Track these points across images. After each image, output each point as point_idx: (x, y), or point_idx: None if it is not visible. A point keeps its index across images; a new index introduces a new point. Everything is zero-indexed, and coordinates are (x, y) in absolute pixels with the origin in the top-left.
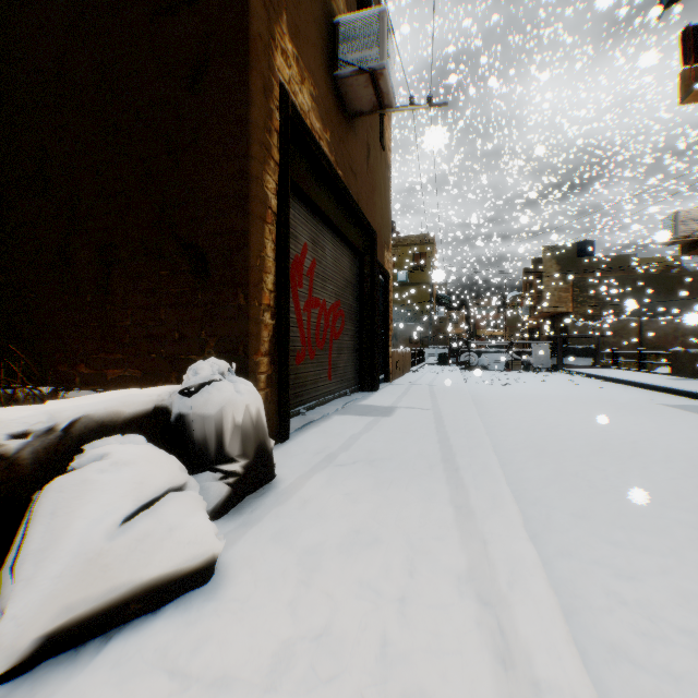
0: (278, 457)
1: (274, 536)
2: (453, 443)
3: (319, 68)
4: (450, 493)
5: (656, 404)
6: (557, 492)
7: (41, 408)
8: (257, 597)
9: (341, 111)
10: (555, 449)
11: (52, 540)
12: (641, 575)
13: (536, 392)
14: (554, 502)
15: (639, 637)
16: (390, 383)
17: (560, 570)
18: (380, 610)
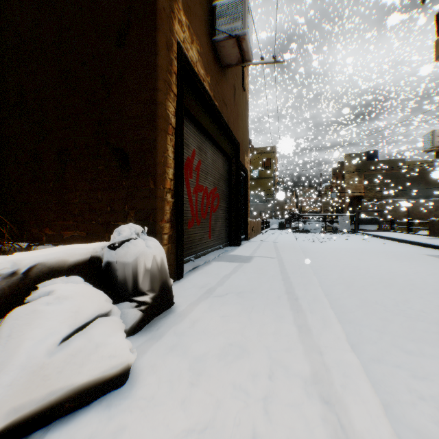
0: (176, 290)
1: (172, 347)
2: (292, 280)
3: (203, 34)
4: (294, 316)
5: (421, 254)
6: (365, 314)
7: (8, 258)
8: (159, 396)
9: (217, 64)
10: (359, 285)
11: (7, 356)
12: (431, 376)
13: (342, 246)
14: (363, 321)
15: (438, 426)
16: (249, 241)
17: (373, 372)
18: (249, 407)
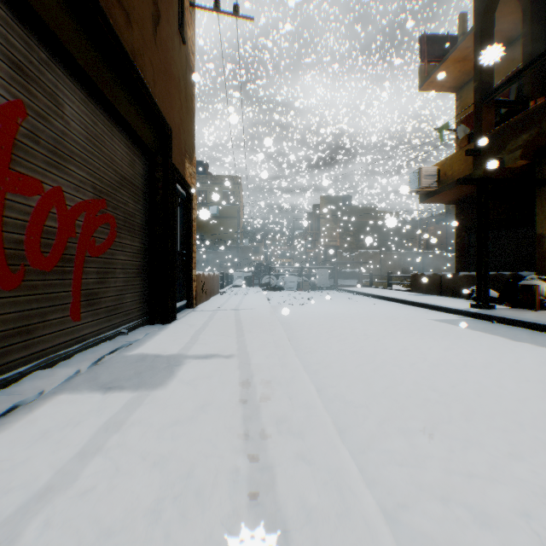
0: None
1: None
2: (286, 507)
3: None
4: None
5: (429, 319)
6: None
7: None
8: None
9: None
10: (423, 425)
11: None
12: None
13: (331, 311)
14: None
15: None
16: (194, 309)
17: None
18: None
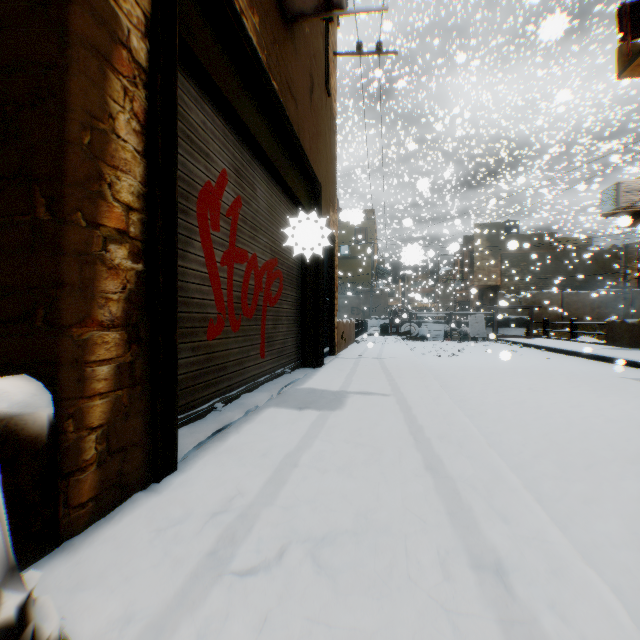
0: (125, 538)
1: None
2: (452, 472)
3: None
4: None
5: (622, 378)
6: None
7: None
8: None
9: (277, 6)
10: (580, 461)
11: None
12: None
13: (488, 364)
14: None
15: None
16: (336, 356)
17: None
18: None
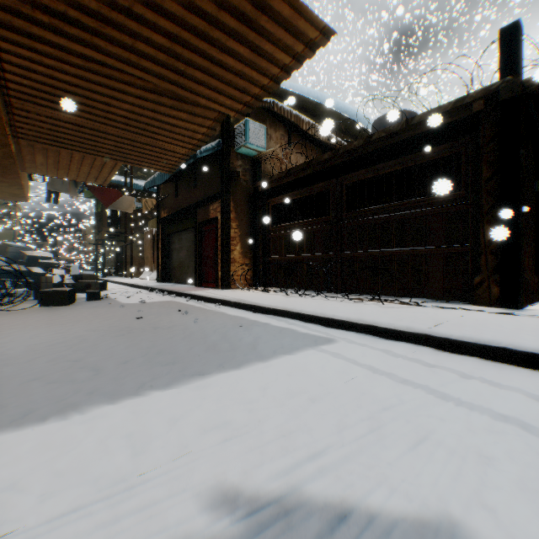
0: None
1: None
2: None
3: None
4: None
5: None
6: None
7: None
8: None
9: None
10: None
11: None
12: None
13: None
14: None
15: None
16: None
17: None
18: None
